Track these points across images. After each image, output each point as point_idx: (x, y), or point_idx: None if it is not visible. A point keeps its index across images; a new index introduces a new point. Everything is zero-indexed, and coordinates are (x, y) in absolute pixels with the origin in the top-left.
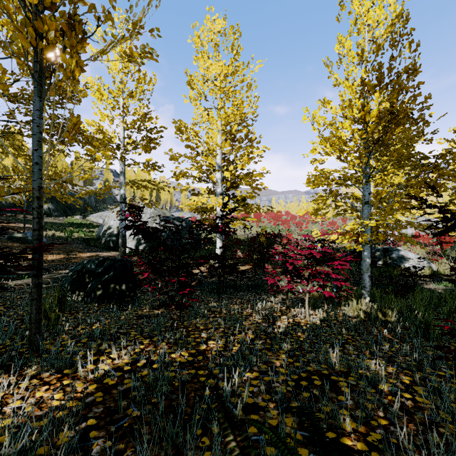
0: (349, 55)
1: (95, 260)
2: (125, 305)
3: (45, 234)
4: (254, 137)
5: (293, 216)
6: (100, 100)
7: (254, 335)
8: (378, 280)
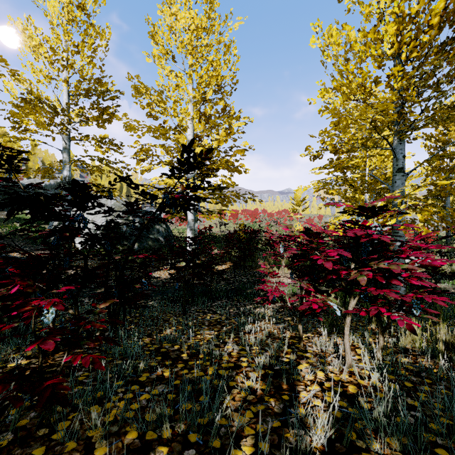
0: None
1: None
2: None
3: None
4: (233, 112)
5: (271, 214)
6: (28, 47)
7: None
8: None
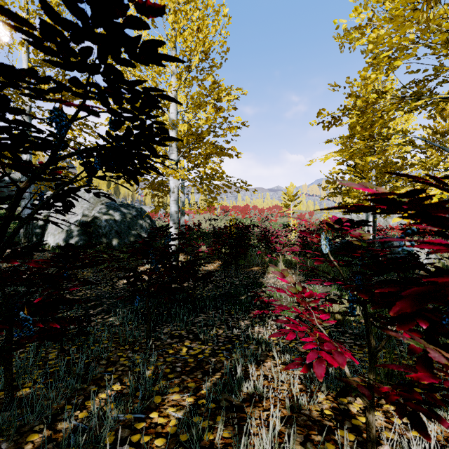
0: None
1: None
2: None
3: None
4: (223, 89)
5: (262, 210)
6: None
7: None
8: None
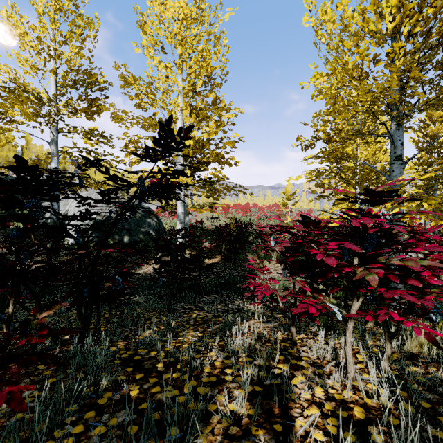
0: None
1: None
2: None
3: None
4: (223, 104)
5: (262, 208)
6: (13, 35)
7: None
8: None
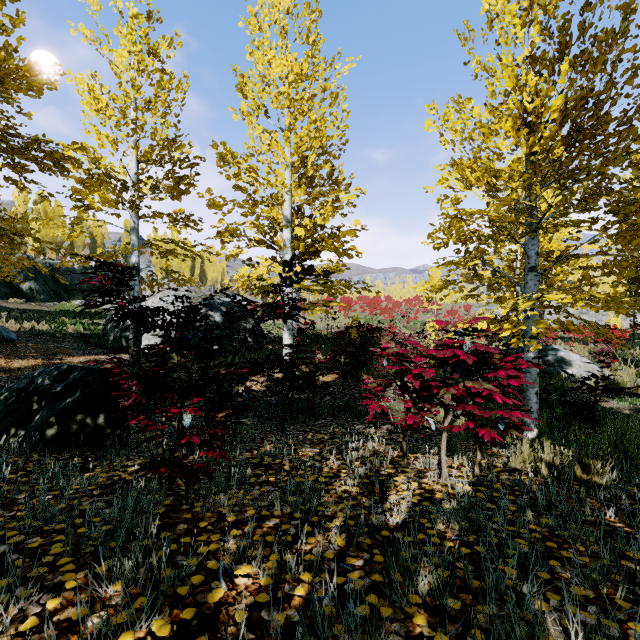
0: (507, 12)
1: (52, 370)
2: (101, 455)
3: (19, 328)
4: (342, 178)
5: (397, 303)
6: (94, 110)
7: (344, 538)
8: (540, 397)
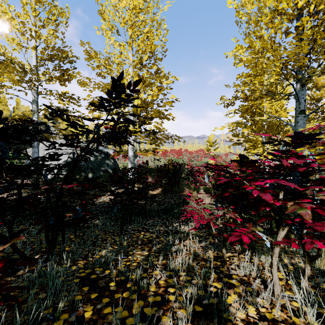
0: None
1: None
2: None
3: None
4: (163, 74)
5: (191, 152)
6: (2, 20)
7: None
8: None
